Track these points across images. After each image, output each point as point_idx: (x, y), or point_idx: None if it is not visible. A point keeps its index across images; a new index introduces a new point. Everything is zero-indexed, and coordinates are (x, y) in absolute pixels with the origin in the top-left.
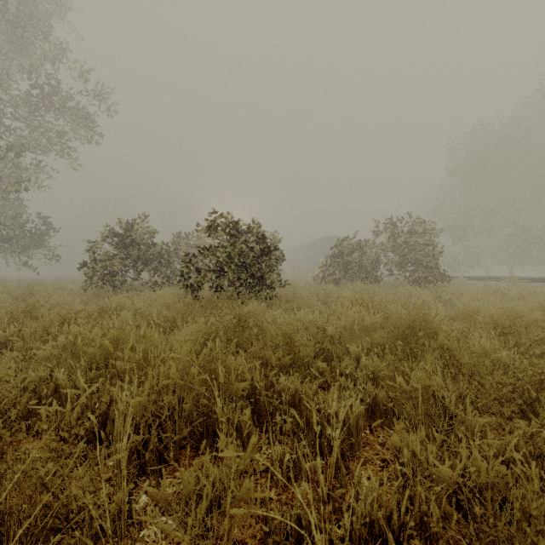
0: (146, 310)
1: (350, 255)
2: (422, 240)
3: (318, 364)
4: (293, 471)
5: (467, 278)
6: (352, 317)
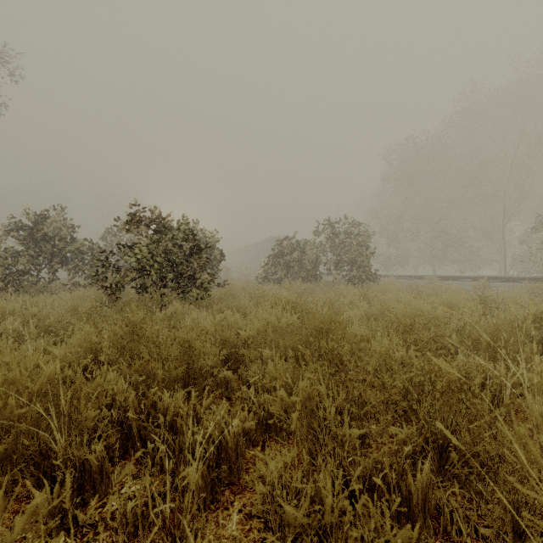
0: (44, 316)
1: (291, 255)
2: (357, 241)
3: (223, 373)
4: (141, 519)
5: (397, 276)
6: (266, 319)
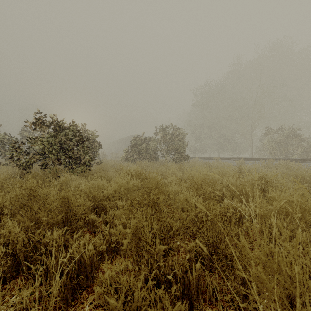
0: None
1: (142, 146)
2: (178, 138)
3: (91, 217)
4: None
5: (200, 158)
6: (120, 183)
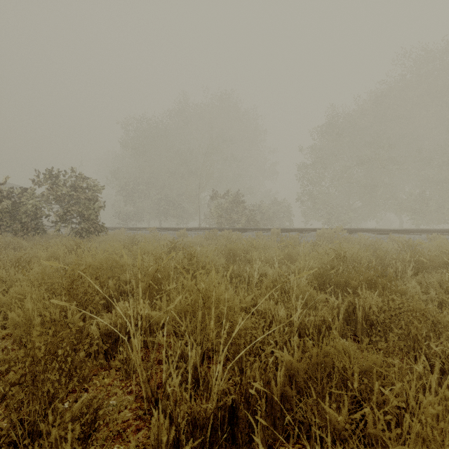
0: None
1: None
2: (85, 195)
3: None
4: None
5: (129, 228)
6: None
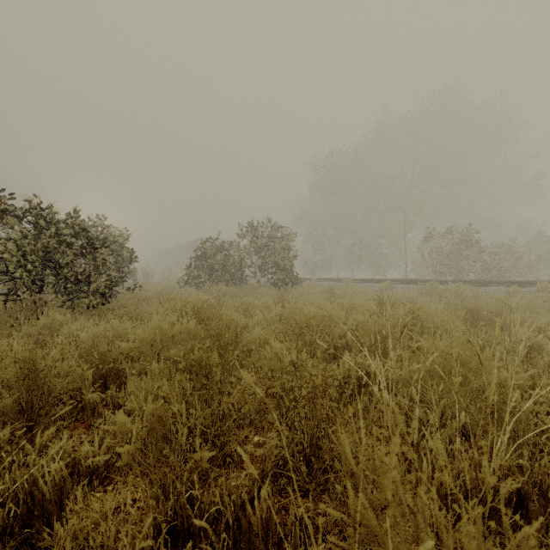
0: None
1: (215, 257)
2: (281, 245)
3: (87, 396)
4: None
5: (320, 279)
6: (155, 327)
